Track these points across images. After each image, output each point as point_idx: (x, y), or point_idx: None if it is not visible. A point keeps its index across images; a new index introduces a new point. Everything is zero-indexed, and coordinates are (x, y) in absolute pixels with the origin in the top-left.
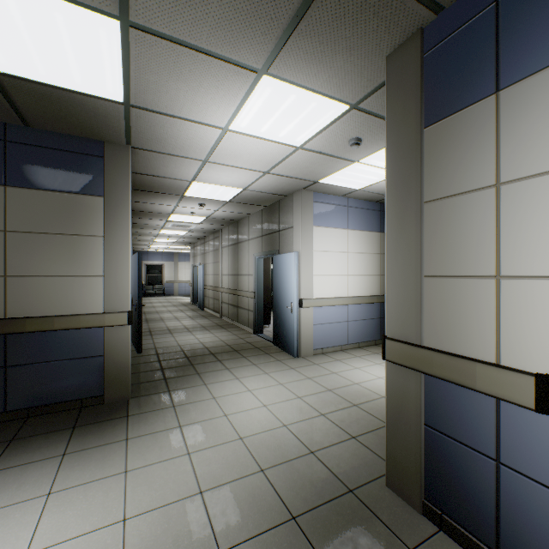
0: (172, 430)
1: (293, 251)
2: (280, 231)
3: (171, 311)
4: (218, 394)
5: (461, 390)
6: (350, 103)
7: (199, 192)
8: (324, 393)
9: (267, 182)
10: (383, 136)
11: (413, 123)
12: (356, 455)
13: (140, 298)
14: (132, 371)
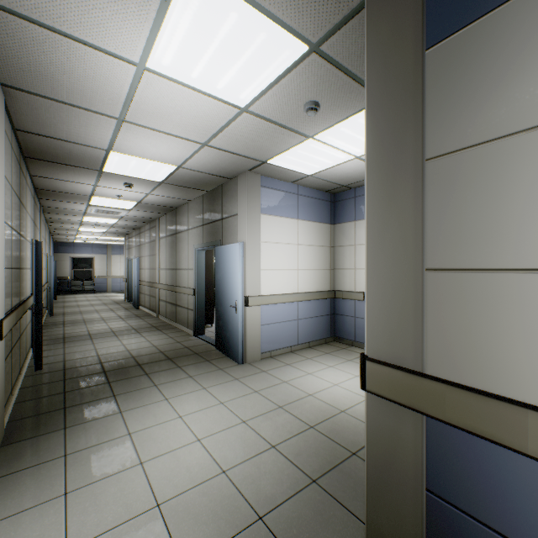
0: (51, 503)
1: (238, 242)
2: (224, 219)
3: (98, 311)
4: (136, 426)
5: (493, 447)
6: (310, 41)
7: (122, 167)
8: (274, 412)
9: (206, 158)
10: (344, 103)
11: (409, 43)
12: (320, 513)
13: (39, 298)
14: (18, 399)
